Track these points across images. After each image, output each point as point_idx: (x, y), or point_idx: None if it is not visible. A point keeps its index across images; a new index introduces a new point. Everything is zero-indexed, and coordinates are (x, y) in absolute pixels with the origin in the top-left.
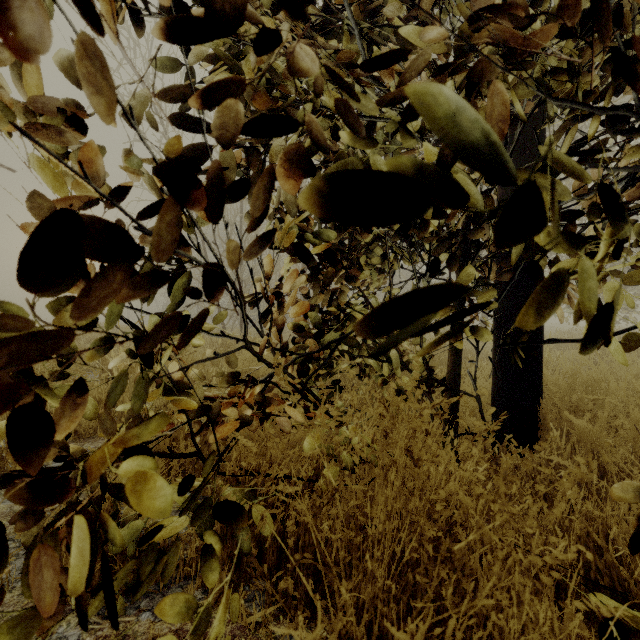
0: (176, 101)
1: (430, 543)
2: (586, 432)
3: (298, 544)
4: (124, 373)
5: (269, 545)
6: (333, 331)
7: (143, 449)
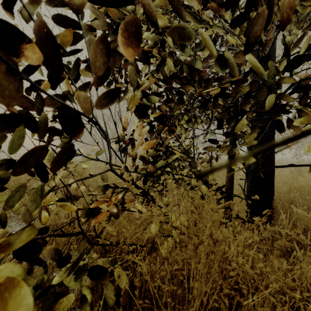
0: (59, 7)
1: (226, 297)
2: (303, 216)
3: (141, 288)
4: (23, 187)
5: (123, 292)
6: (162, 160)
7: (30, 242)
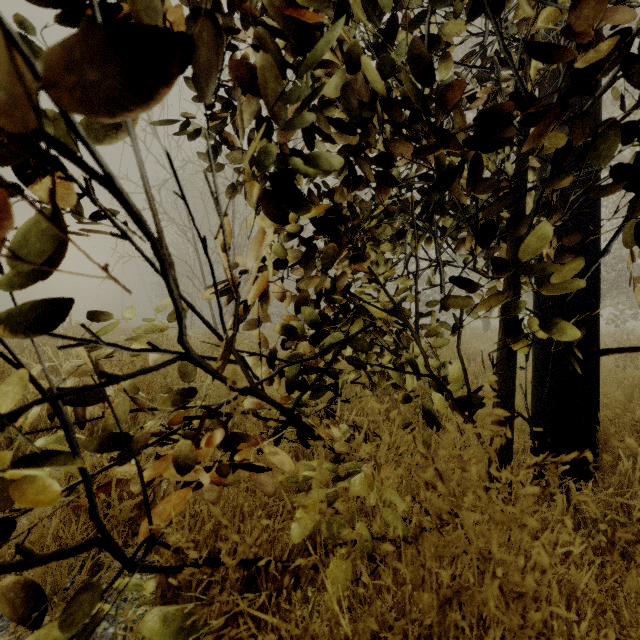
0: None
1: None
2: None
3: None
4: None
5: None
6: (335, 330)
7: None
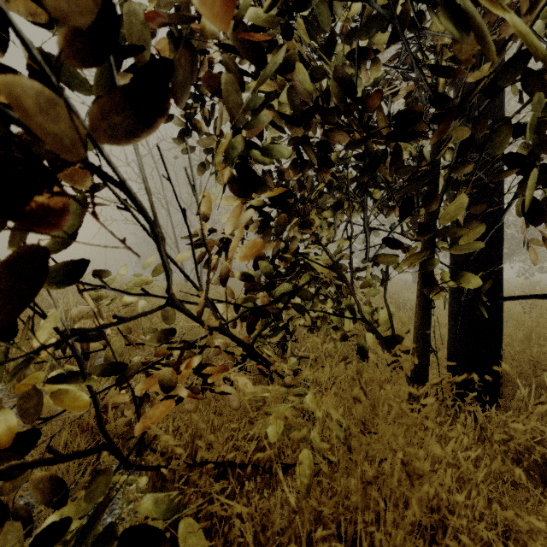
0: None
1: None
2: None
3: None
4: None
5: None
6: (286, 282)
7: None
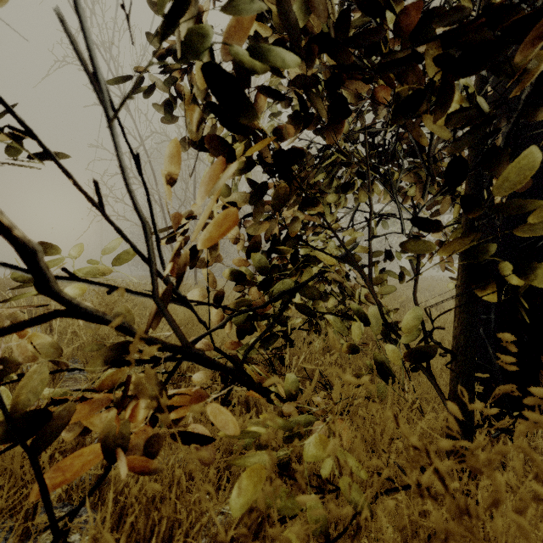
0: None
1: None
2: None
3: None
4: None
5: None
6: (285, 277)
7: None
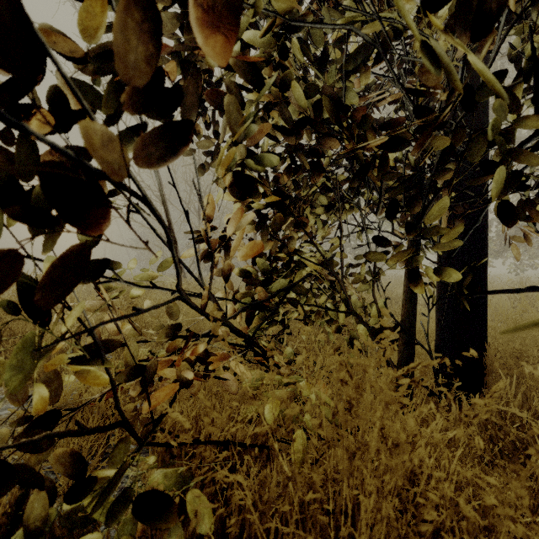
0: None
1: None
2: None
3: (242, 530)
4: None
5: None
6: (281, 278)
7: None
